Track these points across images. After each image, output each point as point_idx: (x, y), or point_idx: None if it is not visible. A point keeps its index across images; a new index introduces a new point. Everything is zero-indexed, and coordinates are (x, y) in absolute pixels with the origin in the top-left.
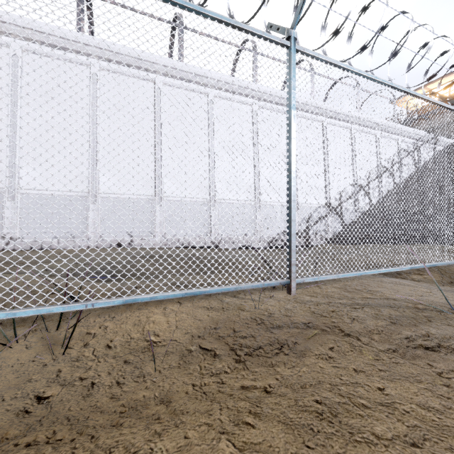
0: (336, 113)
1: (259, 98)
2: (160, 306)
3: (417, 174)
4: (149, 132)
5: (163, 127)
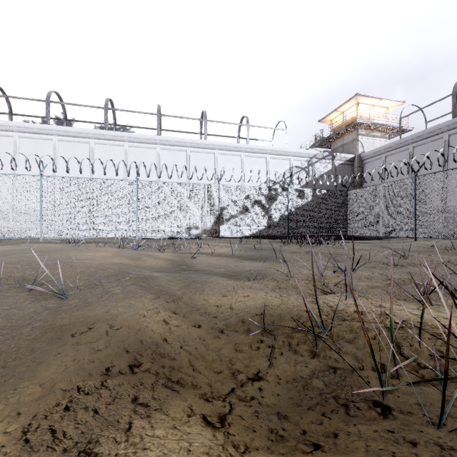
0: (225, 146)
1: (161, 144)
2: (12, 244)
3: (311, 185)
4: (86, 172)
5: (95, 168)
